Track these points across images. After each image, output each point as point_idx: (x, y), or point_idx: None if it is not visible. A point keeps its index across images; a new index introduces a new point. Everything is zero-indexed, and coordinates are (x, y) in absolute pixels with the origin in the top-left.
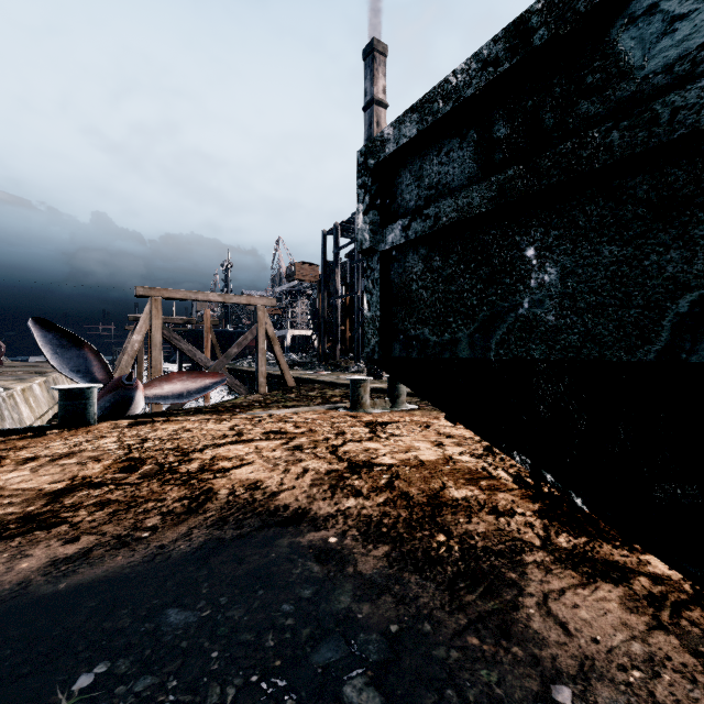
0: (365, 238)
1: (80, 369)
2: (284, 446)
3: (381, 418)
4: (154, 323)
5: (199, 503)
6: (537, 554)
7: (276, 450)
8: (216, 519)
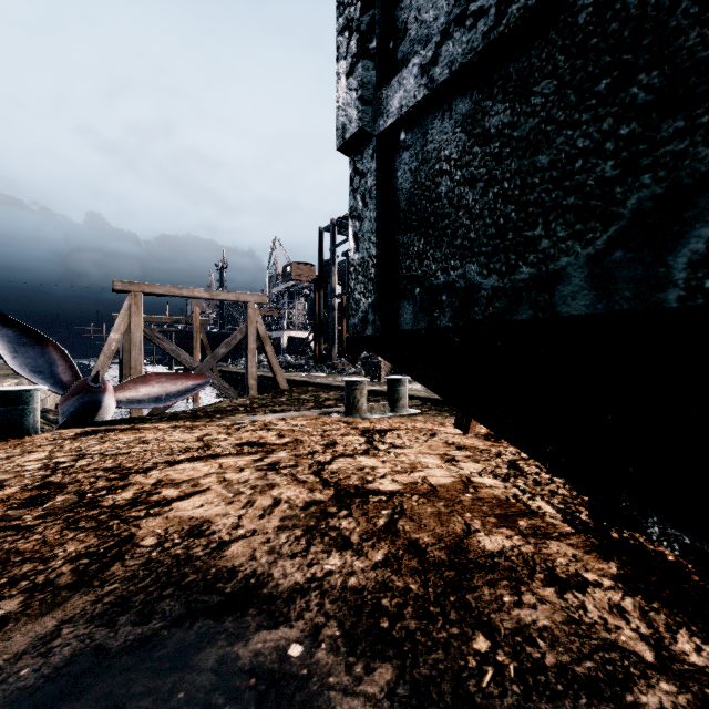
0: (350, 116)
1: (43, 369)
2: (256, 463)
3: (379, 425)
4: (134, 321)
5: (102, 564)
6: (659, 688)
7: (245, 470)
8: (113, 601)
